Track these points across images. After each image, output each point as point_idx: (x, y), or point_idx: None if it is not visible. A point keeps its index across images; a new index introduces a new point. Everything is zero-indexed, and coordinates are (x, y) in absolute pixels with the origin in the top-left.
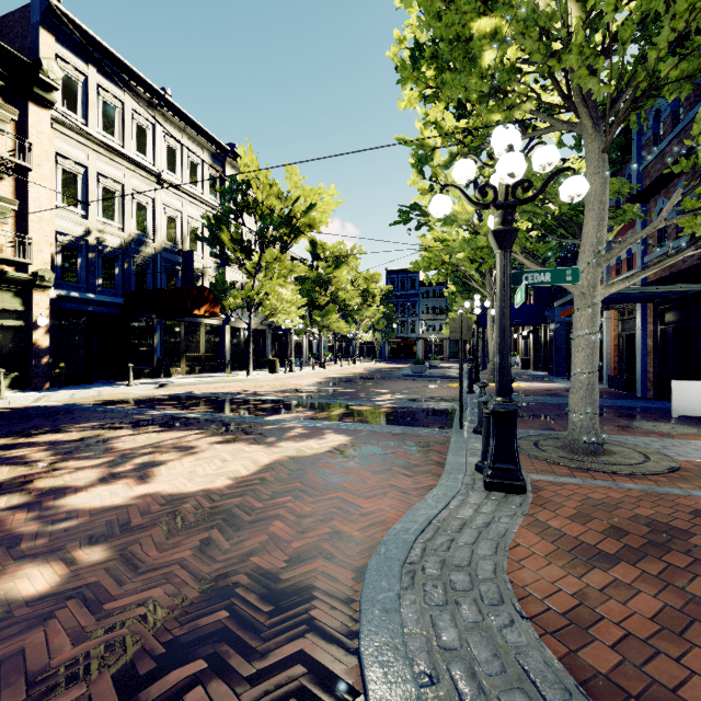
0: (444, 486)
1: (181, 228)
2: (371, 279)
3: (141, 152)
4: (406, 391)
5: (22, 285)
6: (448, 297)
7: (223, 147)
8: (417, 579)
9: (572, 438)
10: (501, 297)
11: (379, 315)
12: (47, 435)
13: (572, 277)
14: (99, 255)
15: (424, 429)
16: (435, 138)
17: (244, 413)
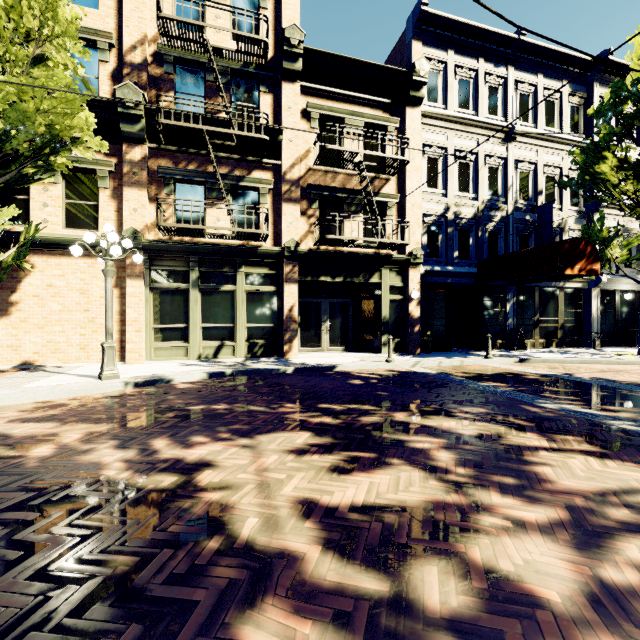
0: None
1: (534, 181)
2: None
3: (493, 114)
4: None
5: (401, 265)
6: None
7: (590, 62)
8: None
9: None
10: None
11: None
12: (438, 417)
13: None
14: (455, 229)
15: None
16: None
17: None
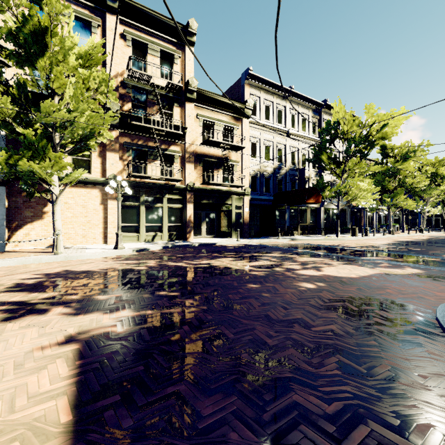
0: None
1: (297, 156)
2: (440, 164)
3: (280, 123)
4: None
5: (240, 195)
6: None
7: (320, 103)
8: None
9: None
10: None
11: None
12: (267, 254)
13: None
14: (263, 178)
15: None
16: None
17: (347, 254)
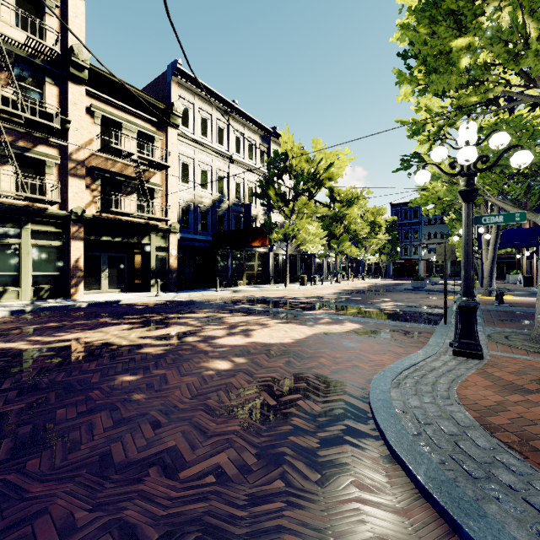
0: (424, 351)
1: (243, 189)
2: (378, 213)
3: (221, 144)
4: (406, 300)
5: (165, 232)
6: (448, 224)
7: (269, 130)
8: (401, 385)
9: (537, 333)
10: (465, 233)
11: (384, 241)
12: (190, 314)
13: (520, 218)
14: (199, 211)
15: (417, 324)
16: (426, 115)
17: (290, 309)
